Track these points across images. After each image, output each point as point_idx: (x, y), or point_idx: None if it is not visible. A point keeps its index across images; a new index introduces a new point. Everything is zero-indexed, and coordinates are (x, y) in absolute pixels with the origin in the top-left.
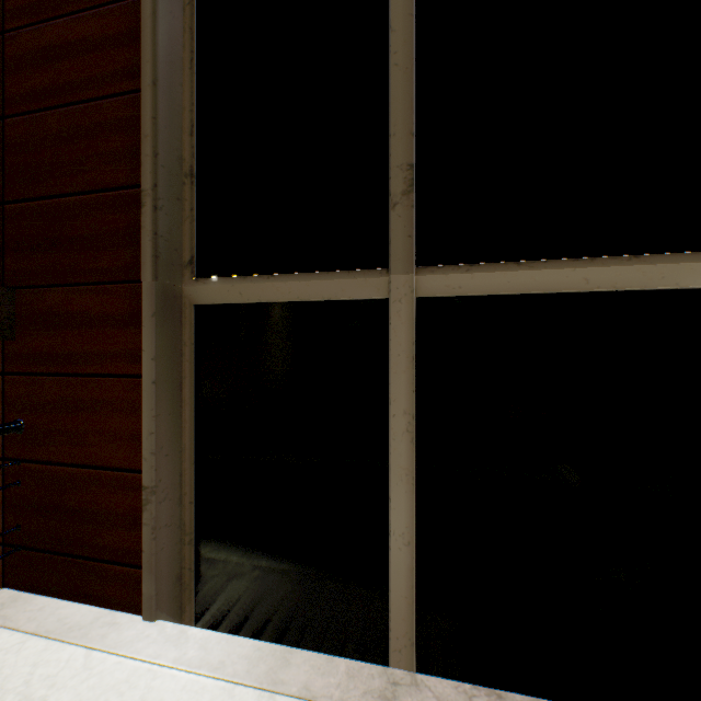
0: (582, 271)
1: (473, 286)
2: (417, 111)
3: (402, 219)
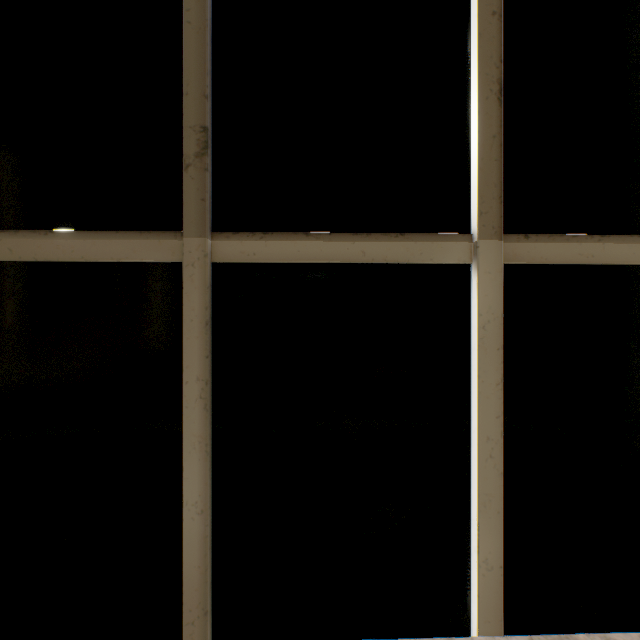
0: (360, 244)
1: (267, 253)
2: (214, 75)
3: (195, 182)
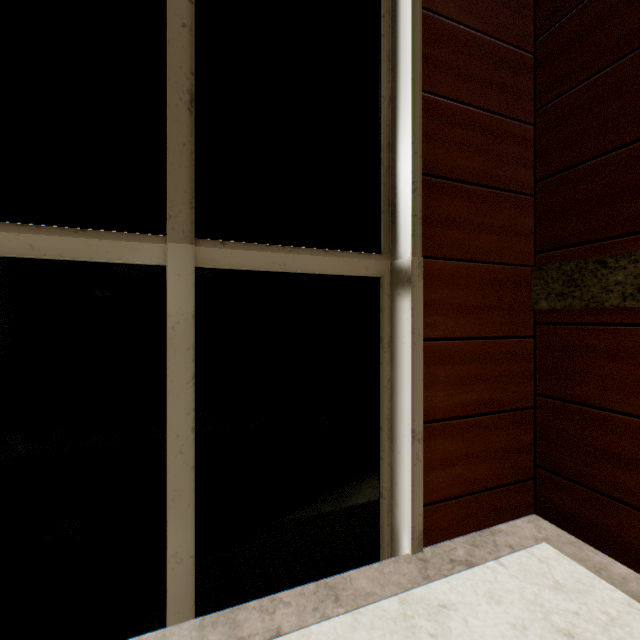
0: (28, 237)
1: None
2: None
3: None
